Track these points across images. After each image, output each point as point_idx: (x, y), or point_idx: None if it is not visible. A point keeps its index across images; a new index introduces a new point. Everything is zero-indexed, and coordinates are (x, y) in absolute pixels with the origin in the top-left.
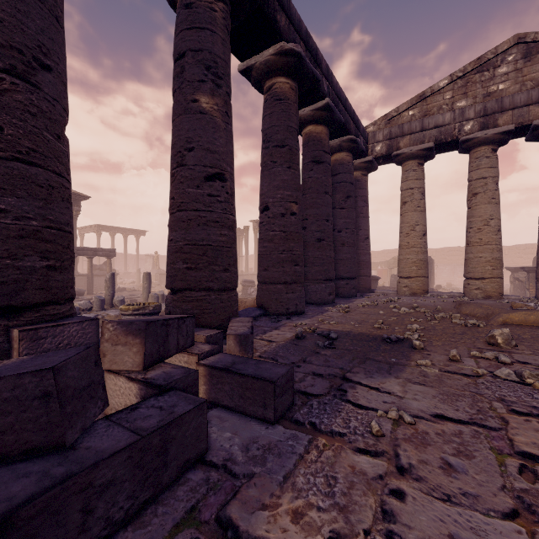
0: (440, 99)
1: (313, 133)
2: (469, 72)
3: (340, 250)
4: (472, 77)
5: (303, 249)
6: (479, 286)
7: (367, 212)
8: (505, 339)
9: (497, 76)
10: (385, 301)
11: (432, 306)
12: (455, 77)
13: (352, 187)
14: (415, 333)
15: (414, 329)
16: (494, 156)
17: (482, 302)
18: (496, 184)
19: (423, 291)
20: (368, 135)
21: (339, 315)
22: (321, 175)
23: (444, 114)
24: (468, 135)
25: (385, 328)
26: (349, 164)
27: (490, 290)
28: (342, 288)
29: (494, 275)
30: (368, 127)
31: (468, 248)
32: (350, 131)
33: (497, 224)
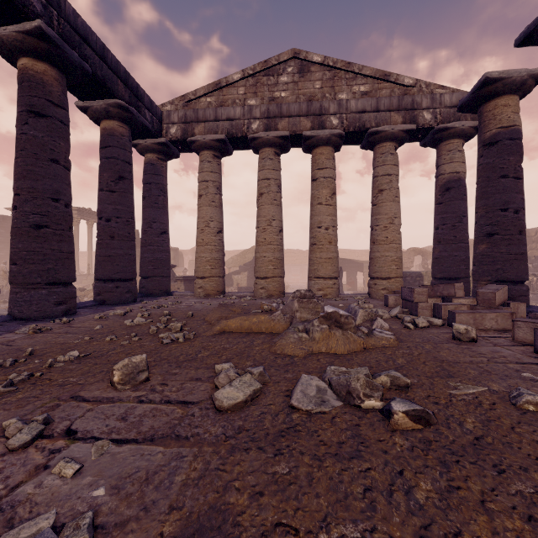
0: (235, 93)
1: (30, 70)
2: (259, 73)
3: (108, 244)
4: (261, 79)
5: (12, 239)
6: (264, 286)
7: (164, 203)
8: (127, 374)
9: (280, 83)
10: (152, 308)
11: (193, 312)
12: (247, 74)
13: (127, 166)
14: (24, 374)
15: (48, 363)
16: (277, 159)
17: (257, 302)
18: (278, 186)
19: (217, 292)
20: (163, 113)
21: (6, 340)
22: (43, 134)
23: (235, 108)
24: (255, 133)
25: (7, 366)
26: (122, 137)
27: (272, 289)
28: (110, 292)
29: (276, 275)
30: (165, 105)
31: (256, 247)
32: (118, 94)
33: (278, 225)
